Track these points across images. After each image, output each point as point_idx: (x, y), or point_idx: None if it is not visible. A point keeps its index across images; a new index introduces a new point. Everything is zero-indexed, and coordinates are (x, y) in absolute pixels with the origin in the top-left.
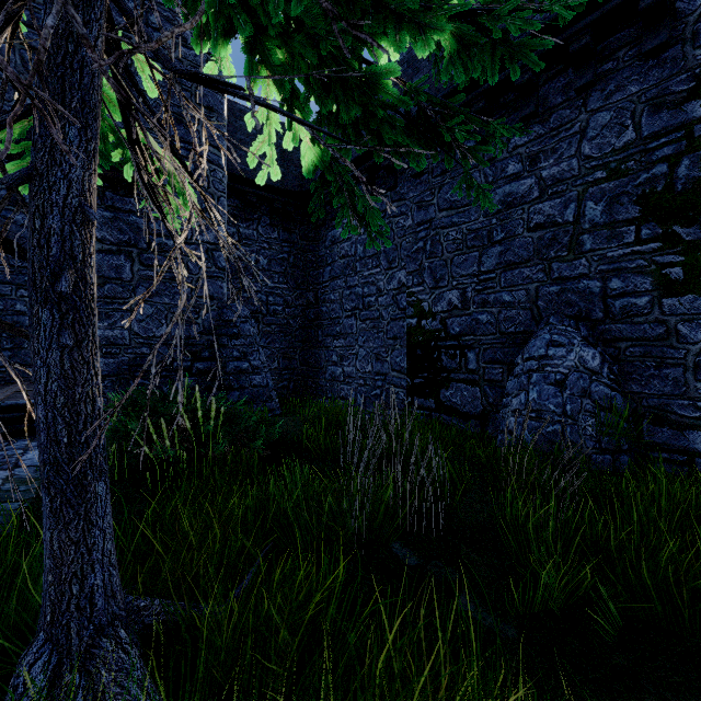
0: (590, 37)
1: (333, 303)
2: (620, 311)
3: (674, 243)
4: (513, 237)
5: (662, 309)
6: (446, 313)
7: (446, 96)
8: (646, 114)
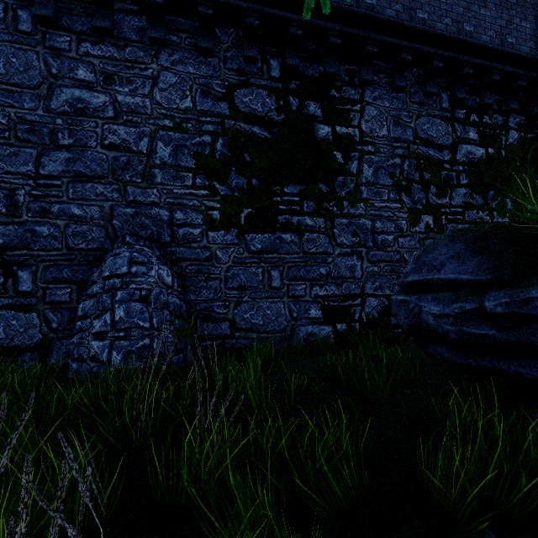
0: (164, 2)
1: None
2: (183, 237)
3: (215, 194)
4: (84, 147)
5: (208, 239)
6: None
7: None
8: (199, 94)
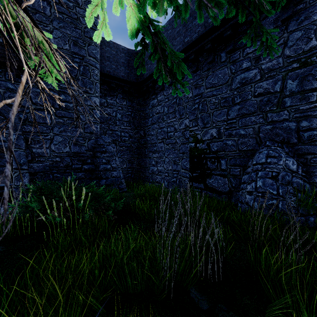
0: None
1: (152, 136)
2: (307, 138)
3: None
4: (245, 100)
5: None
6: (209, 140)
7: (210, 29)
8: None
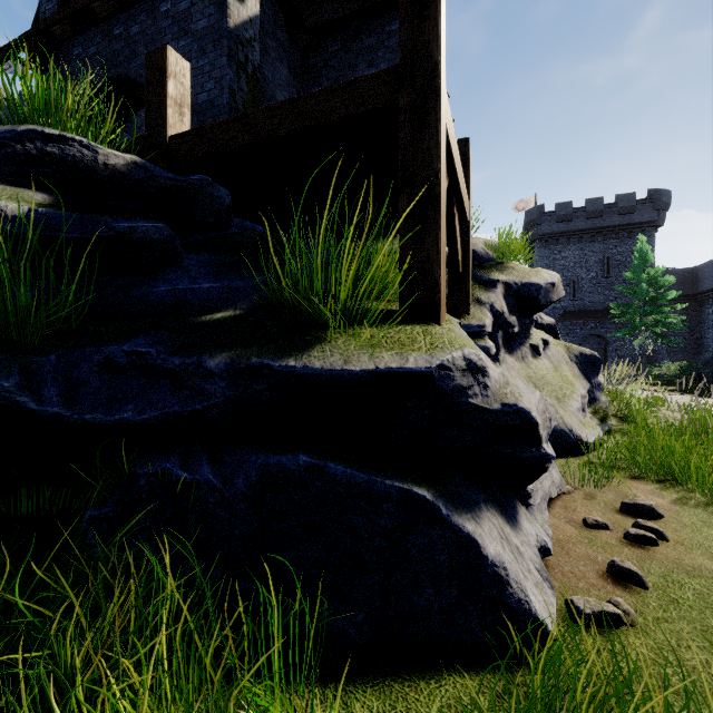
0: None
1: (707, 339)
2: None
3: None
4: None
5: None
6: None
7: None
8: None
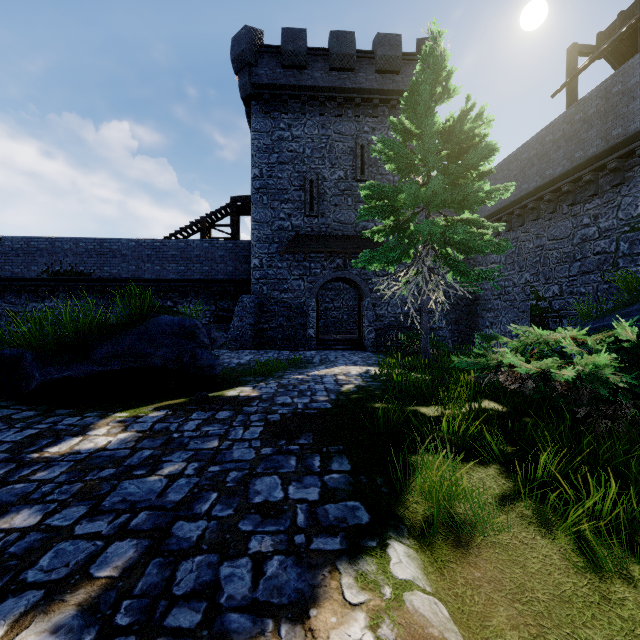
0: (617, 163)
1: (486, 291)
2: None
3: None
4: (585, 258)
5: None
6: (551, 298)
7: (547, 183)
8: None
